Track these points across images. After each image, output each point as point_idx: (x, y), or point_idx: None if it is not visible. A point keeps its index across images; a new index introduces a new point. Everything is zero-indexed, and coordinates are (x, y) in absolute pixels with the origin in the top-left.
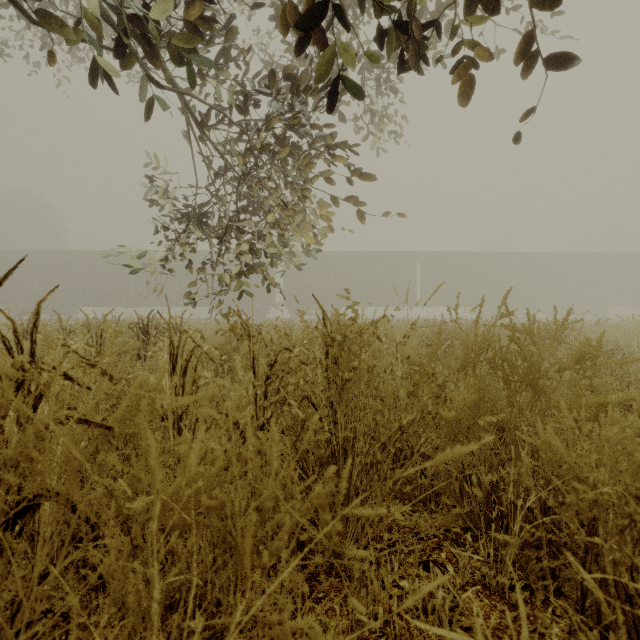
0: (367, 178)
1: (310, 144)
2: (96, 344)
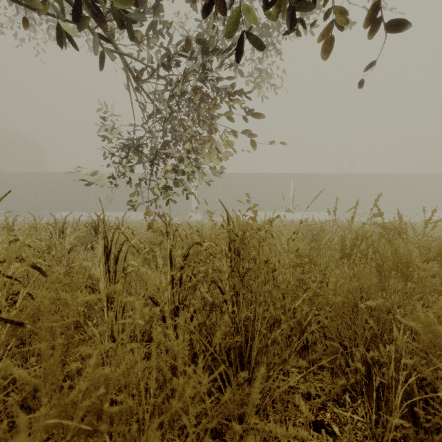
0: (257, 117)
1: (216, 92)
2: (59, 238)
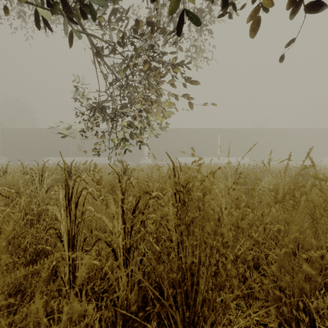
0: (195, 85)
1: (163, 65)
2: (39, 180)
